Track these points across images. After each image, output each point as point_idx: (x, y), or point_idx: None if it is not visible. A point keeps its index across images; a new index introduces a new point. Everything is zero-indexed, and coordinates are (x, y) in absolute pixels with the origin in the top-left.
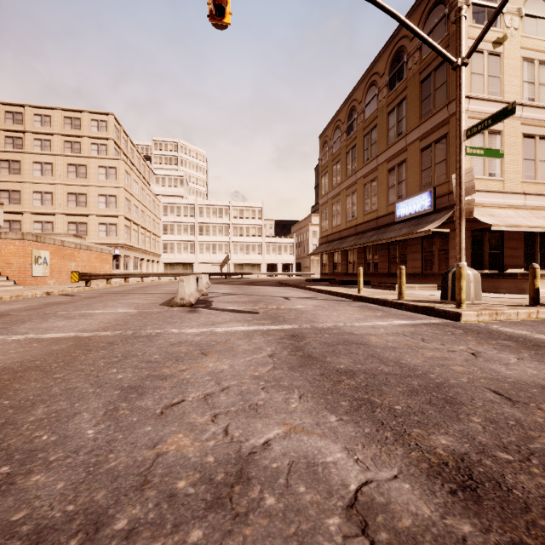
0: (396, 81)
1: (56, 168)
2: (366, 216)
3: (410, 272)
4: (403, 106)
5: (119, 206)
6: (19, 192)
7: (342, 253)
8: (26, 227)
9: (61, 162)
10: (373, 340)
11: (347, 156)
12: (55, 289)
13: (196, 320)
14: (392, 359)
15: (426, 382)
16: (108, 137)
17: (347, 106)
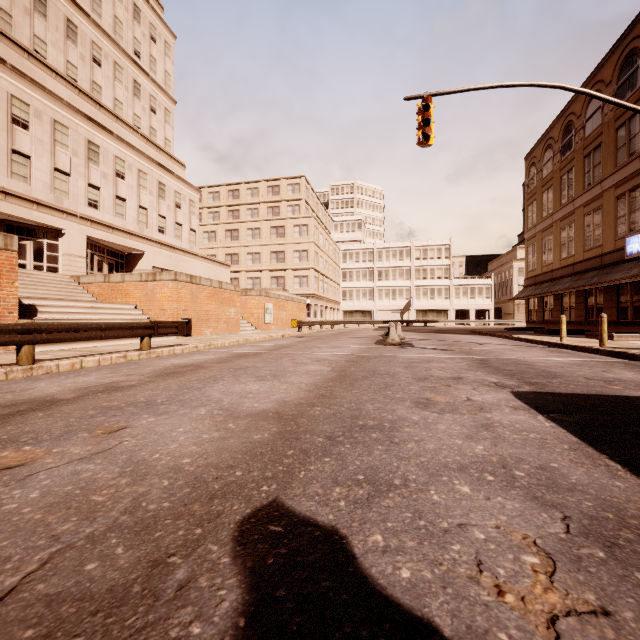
0: (627, 90)
1: (262, 231)
2: (587, 253)
3: None
4: (636, 121)
5: (310, 259)
6: (237, 254)
7: (555, 297)
8: (242, 283)
9: (266, 226)
10: (538, 364)
11: (561, 181)
12: (284, 333)
13: (411, 352)
14: (541, 369)
15: (550, 374)
16: (301, 198)
17: (561, 120)
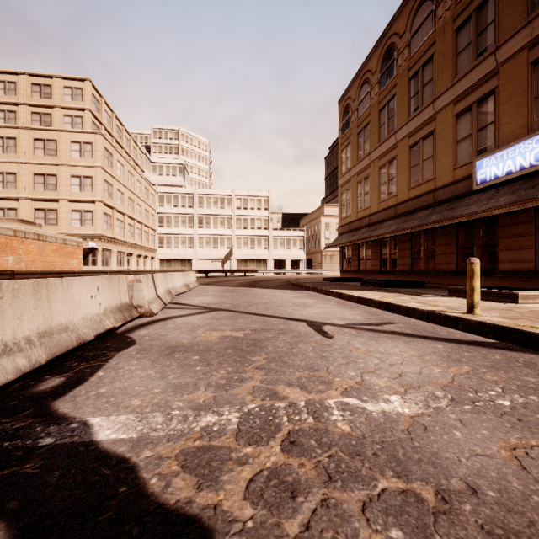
0: None
1: (20, 143)
2: (413, 190)
3: (506, 268)
4: (488, 7)
5: (96, 189)
6: None
7: (373, 244)
8: None
9: (26, 136)
10: None
11: (380, 114)
12: None
13: None
14: None
15: None
16: (84, 107)
17: (380, 47)
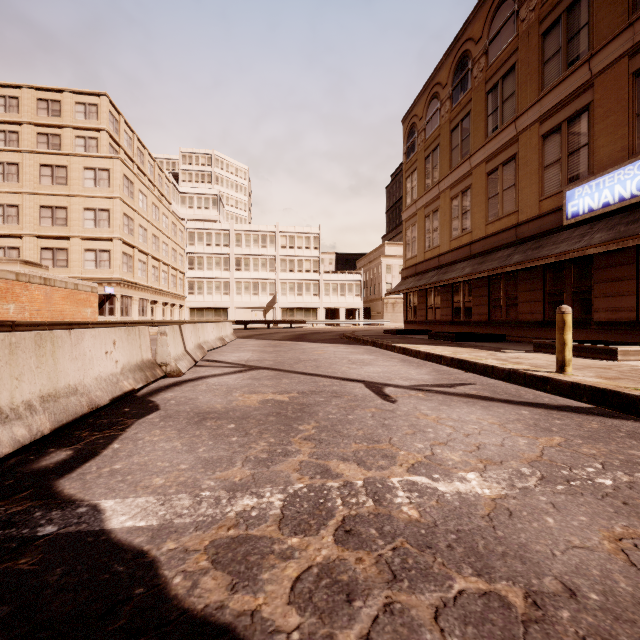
0: None
1: (24, 170)
2: (492, 226)
3: (603, 318)
4: (581, 7)
5: (114, 225)
6: None
7: (443, 289)
8: None
9: (31, 161)
10: None
11: (451, 135)
12: None
13: None
14: None
15: None
16: (99, 127)
17: (451, 55)
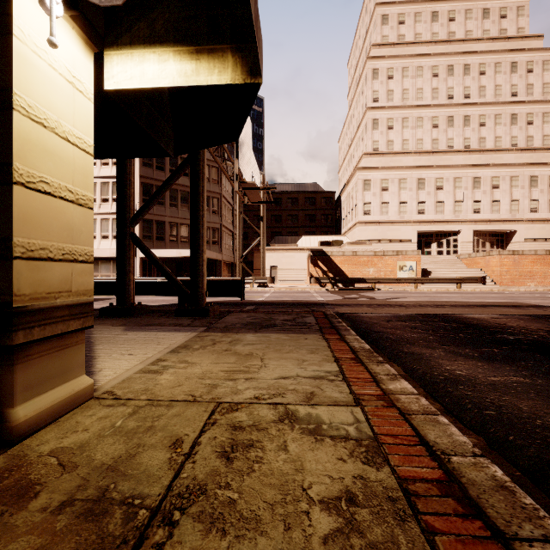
0: None
1: None
2: None
3: None
4: None
5: None
6: None
7: None
8: None
9: None
10: None
11: None
12: None
13: None
14: None
15: None
16: None
17: None
